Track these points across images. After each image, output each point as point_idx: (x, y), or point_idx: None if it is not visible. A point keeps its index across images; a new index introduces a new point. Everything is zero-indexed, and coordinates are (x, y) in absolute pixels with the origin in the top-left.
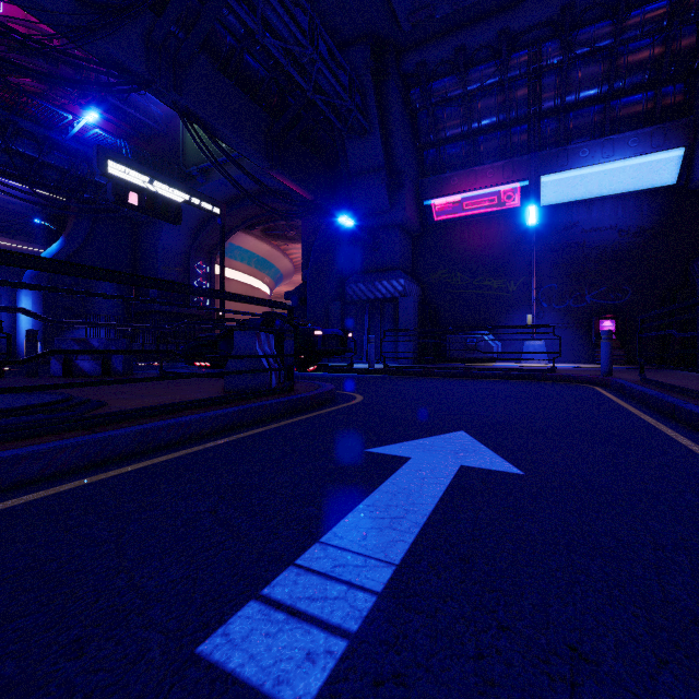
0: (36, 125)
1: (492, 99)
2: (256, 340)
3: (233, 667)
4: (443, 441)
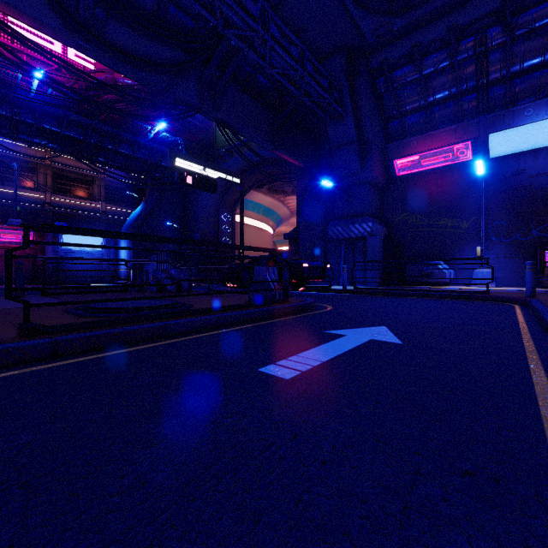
0: (131, 134)
1: (444, 78)
2: (267, 272)
3: (268, 373)
4: (369, 330)
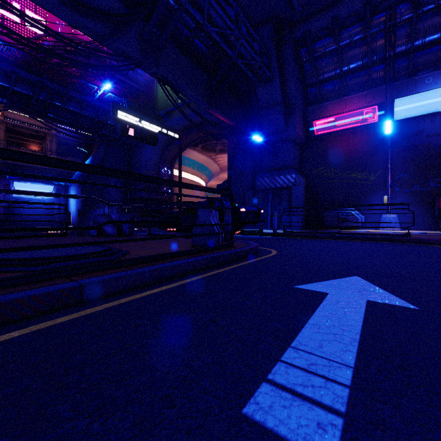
0: (78, 93)
1: (357, 50)
2: (210, 214)
3: (271, 426)
4: (346, 283)
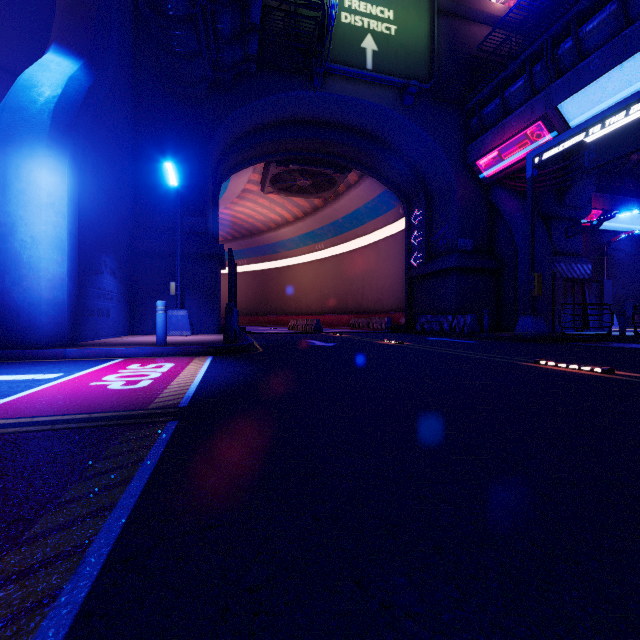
0: None
1: None
2: None
3: None
4: None
